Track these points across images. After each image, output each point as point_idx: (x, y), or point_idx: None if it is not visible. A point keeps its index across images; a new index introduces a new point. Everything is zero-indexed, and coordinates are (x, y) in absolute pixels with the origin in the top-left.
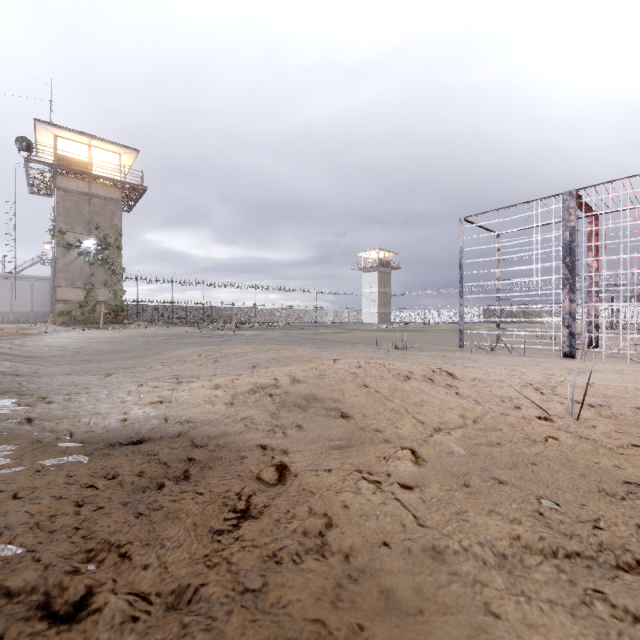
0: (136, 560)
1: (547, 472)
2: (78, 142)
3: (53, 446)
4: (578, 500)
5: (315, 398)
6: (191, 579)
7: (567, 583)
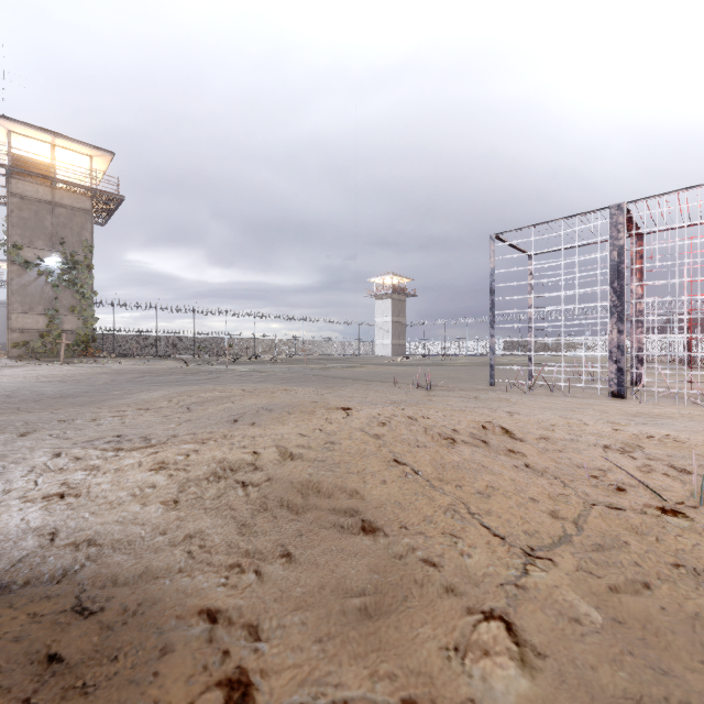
0: None
1: None
2: (38, 140)
3: None
4: None
5: (318, 490)
6: None
7: None
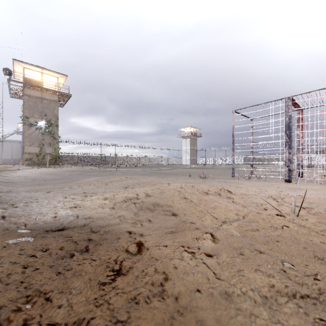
0: (54, 302)
1: (285, 246)
2: (36, 71)
3: (14, 232)
4: (303, 262)
5: (158, 205)
6: (85, 315)
7: (303, 314)
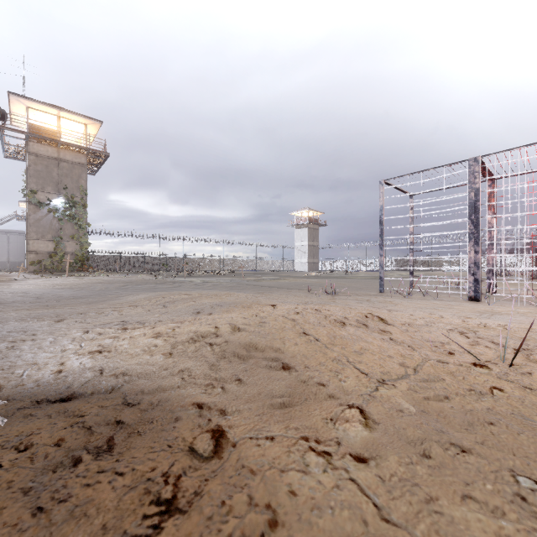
0: None
1: (508, 435)
2: (48, 113)
3: None
4: None
5: (255, 348)
6: None
7: None
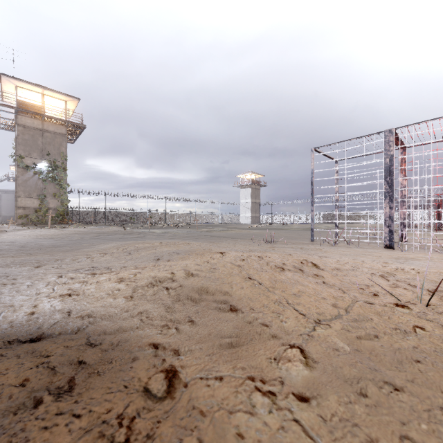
0: None
1: (434, 372)
2: (34, 91)
3: None
4: None
5: (206, 291)
6: None
7: None
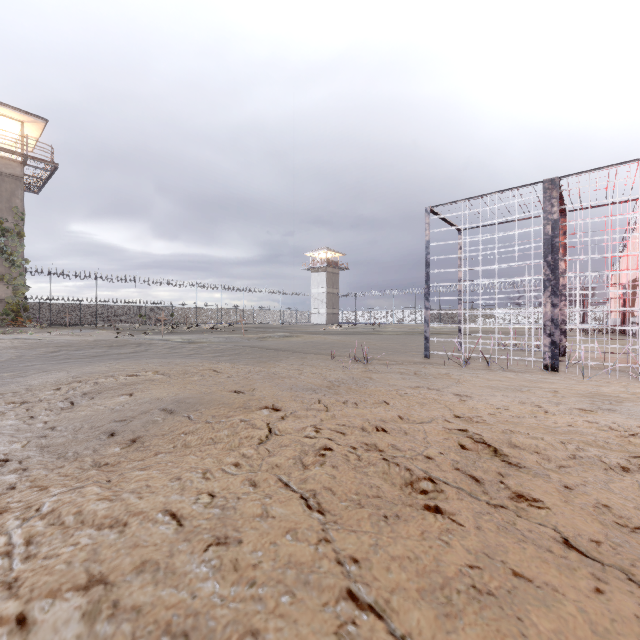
0: None
1: None
2: None
3: None
4: None
5: None
6: None
7: None
